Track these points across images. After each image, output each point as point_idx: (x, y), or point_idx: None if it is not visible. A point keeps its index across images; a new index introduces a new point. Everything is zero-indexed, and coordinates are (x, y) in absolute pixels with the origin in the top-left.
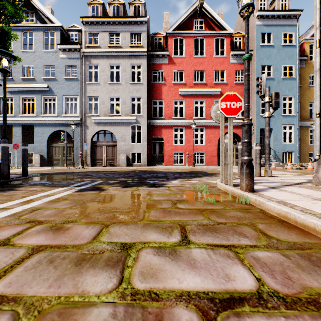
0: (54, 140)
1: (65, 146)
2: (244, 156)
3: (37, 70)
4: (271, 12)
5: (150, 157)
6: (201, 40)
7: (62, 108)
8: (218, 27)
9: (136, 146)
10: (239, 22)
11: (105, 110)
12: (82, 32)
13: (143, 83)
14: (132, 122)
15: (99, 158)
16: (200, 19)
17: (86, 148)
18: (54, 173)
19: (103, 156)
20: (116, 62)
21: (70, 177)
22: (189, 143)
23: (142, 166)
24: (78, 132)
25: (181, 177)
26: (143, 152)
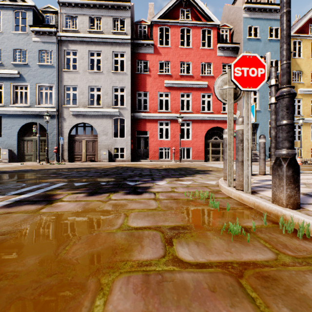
0: (26, 133)
1: (37, 139)
2: (281, 147)
3: (6, 54)
4: (258, 5)
5: (134, 152)
6: (187, 32)
7: (35, 97)
8: (205, 18)
9: (119, 141)
10: (225, 16)
11: (84, 101)
12: (58, 15)
13: (126, 72)
14: (114, 115)
15: (78, 153)
16: (187, 8)
17: (61, 142)
18: (14, 172)
19: (82, 151)
20: (96, 49)
21: (29, 177)
22: (175, 137)
23: (125, 162)
24: (54, 125)
25: (170, 176)
26: (127, 147)
